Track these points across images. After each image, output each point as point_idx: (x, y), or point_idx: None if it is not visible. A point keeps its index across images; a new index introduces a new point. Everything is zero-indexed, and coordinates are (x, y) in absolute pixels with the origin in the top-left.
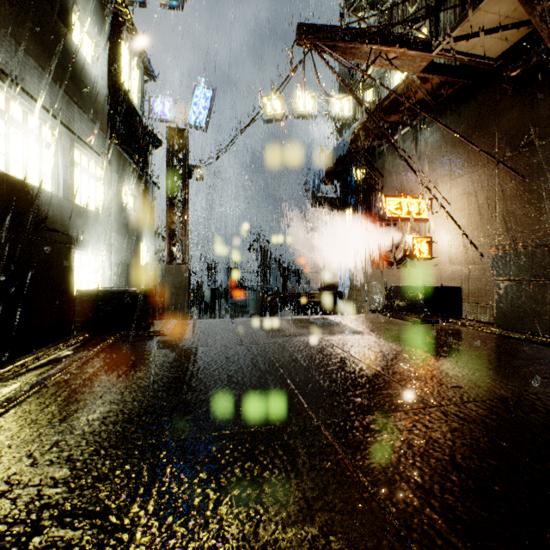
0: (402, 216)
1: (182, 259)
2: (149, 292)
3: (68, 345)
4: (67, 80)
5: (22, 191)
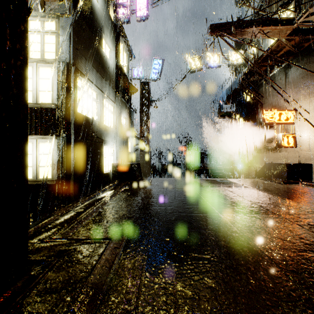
0: (275, 122)
1: (147, 148)
2: (138, 164)
3: (113, 185)
4: (101, 69)
5: (87, 121)
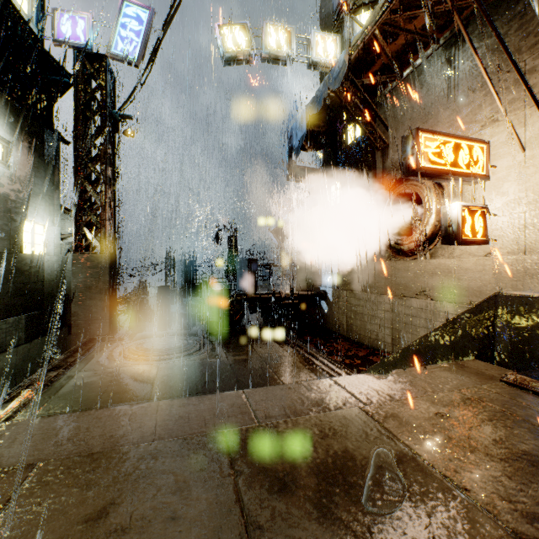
0: (446, 168)
1: (100, 245)
2: None
3: None
4: None
5: None
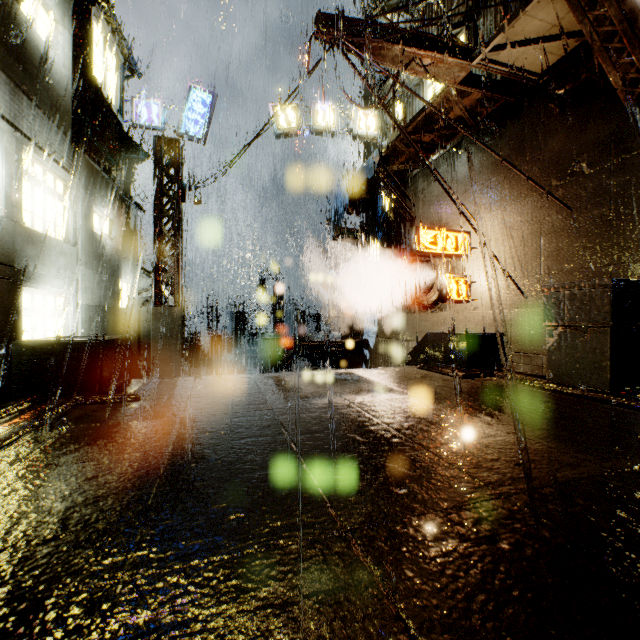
0: (438, 252)
1: (174, 300)
2: (121, 343)
3: None
4: (12, 62)
5: None
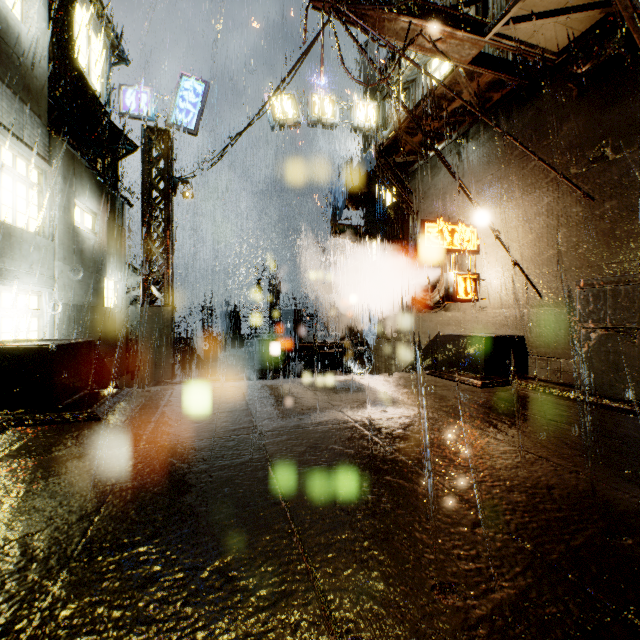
0: (444, 247)
1: (163, 299)
2: (85, 347)
3: None
4: None
5: None
